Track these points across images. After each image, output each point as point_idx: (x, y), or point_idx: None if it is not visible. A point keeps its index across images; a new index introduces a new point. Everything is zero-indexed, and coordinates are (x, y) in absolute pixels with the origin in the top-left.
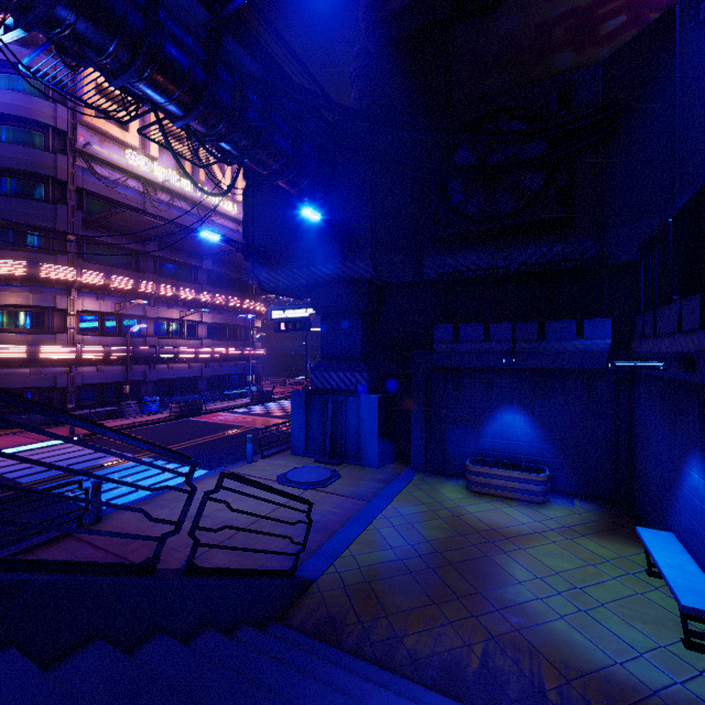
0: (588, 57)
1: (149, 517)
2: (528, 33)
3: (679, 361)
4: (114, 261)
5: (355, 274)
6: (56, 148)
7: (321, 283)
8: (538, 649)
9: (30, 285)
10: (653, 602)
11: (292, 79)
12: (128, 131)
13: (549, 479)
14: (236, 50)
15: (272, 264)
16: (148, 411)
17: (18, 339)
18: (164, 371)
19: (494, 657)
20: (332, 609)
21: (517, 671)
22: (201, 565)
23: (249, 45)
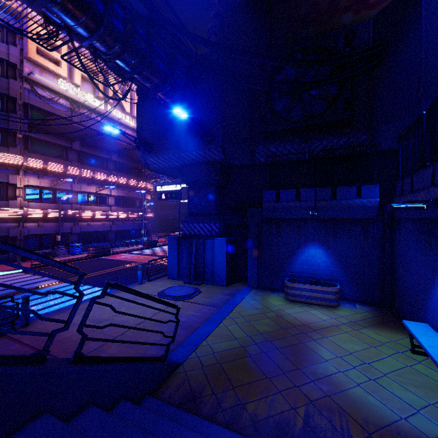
0: (362, 17)
1: (39, 316)
2: (323, 1)
3: (436, 203)
4: (50, 153)
5: (210, 158)
6: (9, 75)
7: (188, 165)
8: (344, 409)
9: None
10: (419, 371)
11: (167, 18)
12: (59, 66)
13: (339, 291)
14: None
15: (155, 152)
16: (73, 253)
17: None
18: (85, 227)
19: (313, 417)
20: (193, 384)
21: (331, 428)
22: (98, 354)
23: None
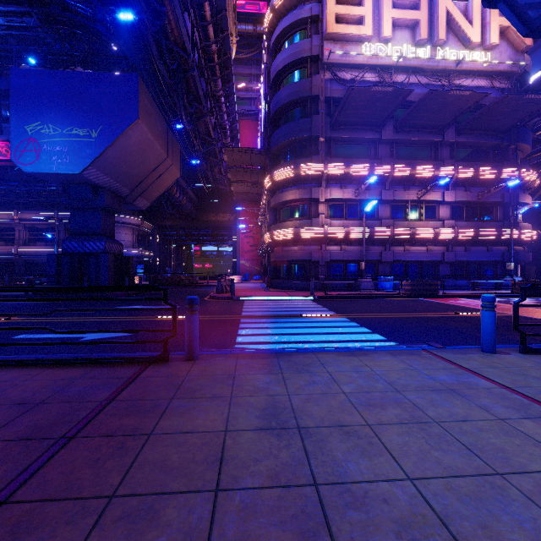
0: None
1: None
2: None
3: None
4: (355, 155)
5: None
6: (313, 73)
7: None
8: None
9: (297, 185)
10: None
11: None
12: (362, 25)
13: None
14: None
15: None
16: (381, 288)
17: (291, 225)
18: (400, 253)
19: None
20: None
21: None
22: None
23: None
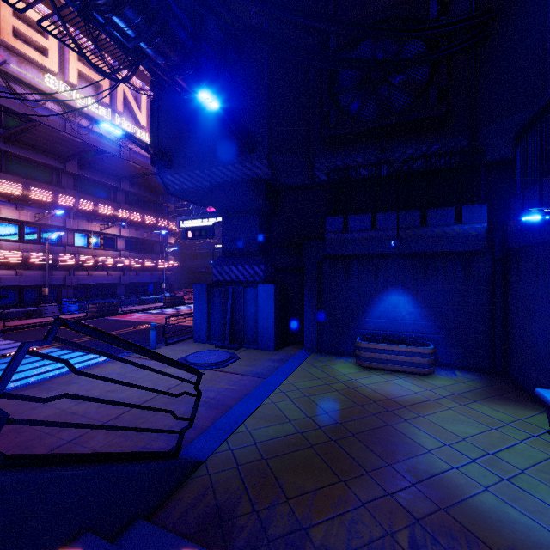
0: None
1: None
2: None
3: None
4: (34, 176)
5: (253, 175)
6: None
7: (221, 184)
8: (474, 533)
9: None
10: None
11: None
12: (46, 56)
13: (434, 352)
14: None
15: (176, 167)
16: (67, 312)
17: None
18: (84, 277)
19: (425, 549)
20: (220, 496)
21: None
22: (72, 450)
23: None
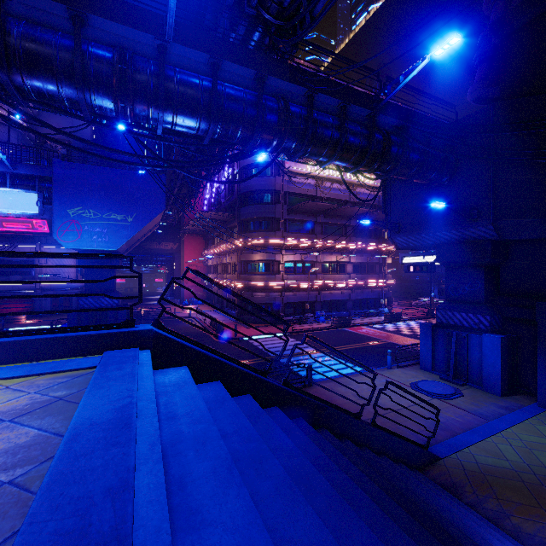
0: None
1: (358, 394)
2: None
3: None
4: (300, 230)
5: (477, 236)
6: (275, 173)
7: (445, 243)
8: None
9: (264, 249)
10: None
11: (422, 119)
12: None
13: None
14: (384, 119)
15: (405, 232)
16: (318, 320)
17: (260, 278)
18: (327, 295)
19: None
20: (454, 478)
21: None
22: None
23: (393, 112)
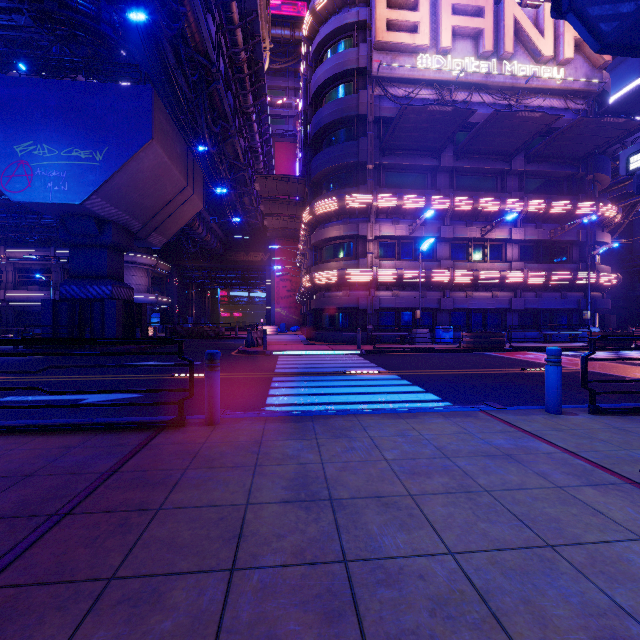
0: None
1: None
2: None
3: None
4: (409, 185)
5: None
6: (360, 89)
7: None
8: None
9: (342, 219)
10: None
11: None
12: (417, 33)
13: None
14: None
15: None
16: (439, 341)
17: (334, 266)
18: (461, 300)
19: None
20: None
21: None
22: None
23: None
